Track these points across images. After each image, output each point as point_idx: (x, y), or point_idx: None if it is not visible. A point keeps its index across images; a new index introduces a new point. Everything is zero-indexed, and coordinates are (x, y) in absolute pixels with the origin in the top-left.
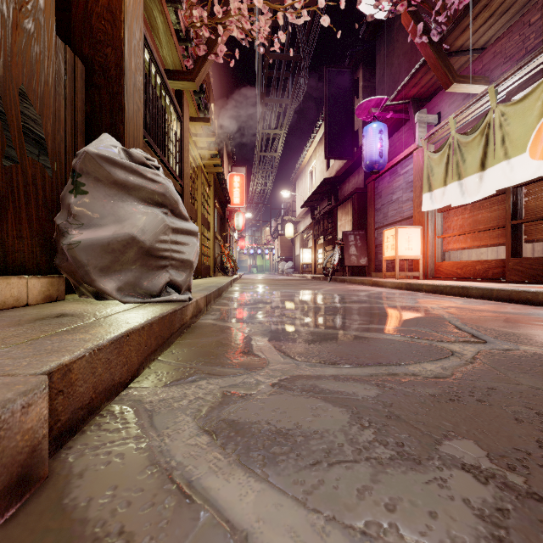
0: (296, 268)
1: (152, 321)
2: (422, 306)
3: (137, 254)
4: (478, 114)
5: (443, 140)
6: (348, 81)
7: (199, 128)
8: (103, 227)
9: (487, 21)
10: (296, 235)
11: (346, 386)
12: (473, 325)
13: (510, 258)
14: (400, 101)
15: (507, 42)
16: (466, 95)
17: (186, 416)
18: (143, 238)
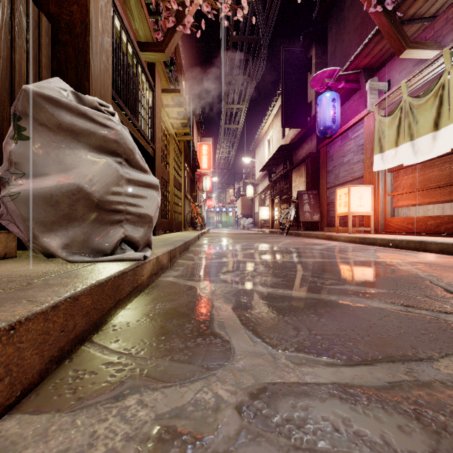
0: (255, 223)
1: (77, 293)
2: (386, 261)
3: (86, 207)
4: (430, 78)
5: (393, 105)
6: (302, 59)
7: (171, 99)
8: (47, 177)
9: None
10: (255, 195)
11: (364, 418)
12: None
13: None
14: (352, 71)
15: None
16: (416, 62)
17: None
18: (91, 189)
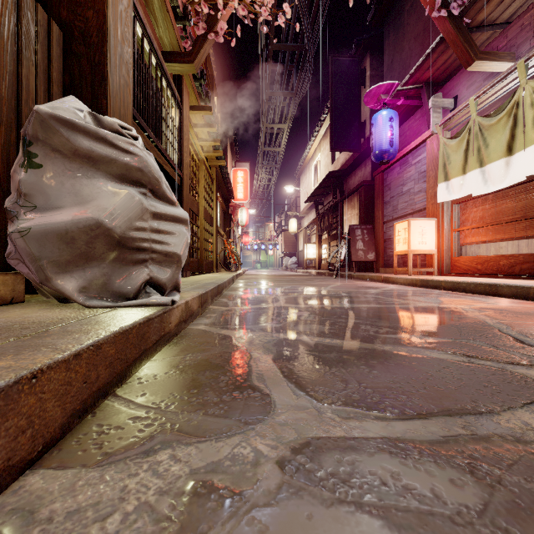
0: (300, 264)
1: (100, 341)
2: (450, 307)
3: (105, 244)
4: (503, 95)
5: (460, 125)
6: (354, 71)
7: (200, 118)
8: (61, 210)
9: None
10: (300, 230)
11: (414, 472)
12: None
13: None
14: (413, 85)
15: None
16: (487, 75)
17: None
18: (112, 224)
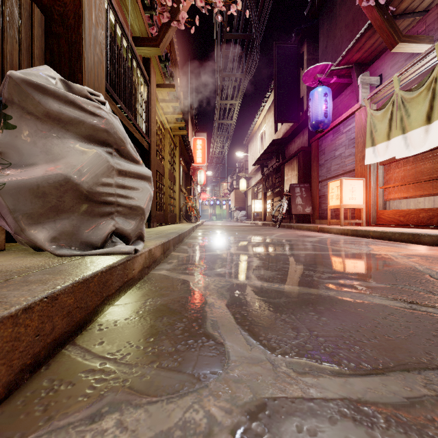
0: (248, 216)
1: (56, 292)
2: (381, 254)
3: (74, 198)
4: (422, 72)
5: (385, 99)
6: (294, 55)
7: (165, 94)
8: (33, 167)
9: None
10: (248, 189)
11: None
12: None
13: None
14: (344, 66)
15: None
16: (408, 56)
17: None
18: (80, 180)
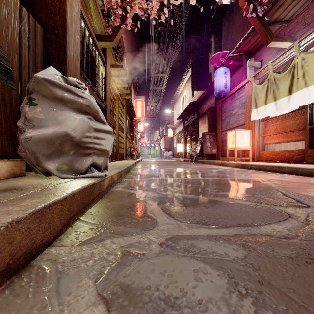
0: (174, 155)
1: (74, 192)
2: (255, 179)
3: (70, 145)
4: (287, 60)
5: (264, 77)
6: (205, 44)
7: (116, 71)
8: (48, 127)
9: (293, 2)
10: (174, 135)
11: (218, 246)
12: (294, 192)
13: (308, 148)
14: (238, 54)
15: (306, 15)
16: (278, 49)
17: (88, 278)
18: (74, 135)
